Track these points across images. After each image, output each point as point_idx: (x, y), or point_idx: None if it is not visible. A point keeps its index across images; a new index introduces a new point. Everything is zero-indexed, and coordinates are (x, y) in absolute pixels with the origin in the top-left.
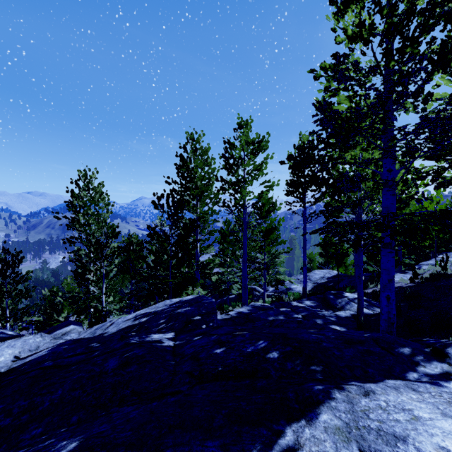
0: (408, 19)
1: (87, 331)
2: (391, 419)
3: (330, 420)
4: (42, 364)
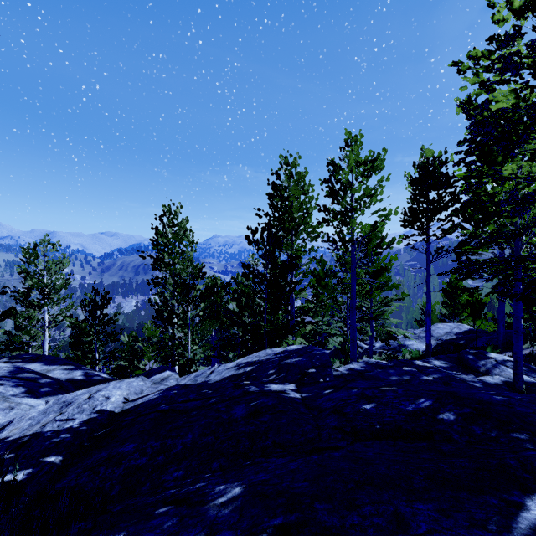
0: None
1: (186, 378)
2: None
3: None
4: (158, 407)
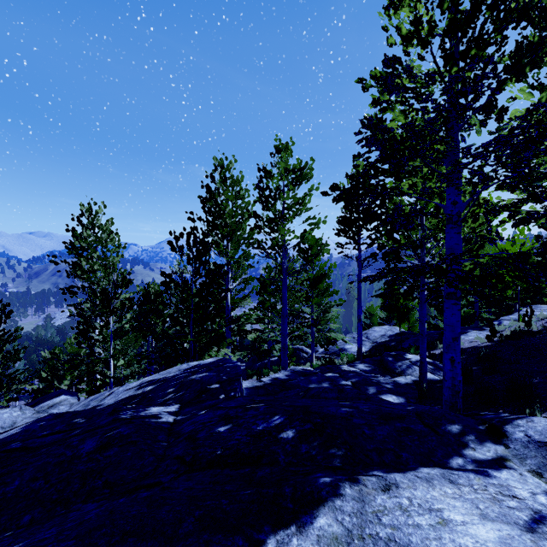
0: (473, 14)
1: (81, 403)
2: (410, 523)
3: (328, 526)
4: (8, 446)
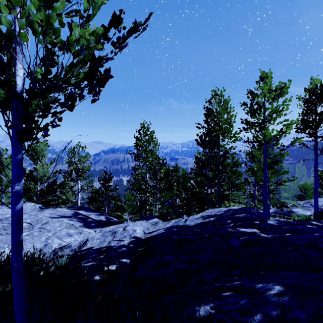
0: None
1: (169, 223)
2: None
3: None
4: (171, 237)
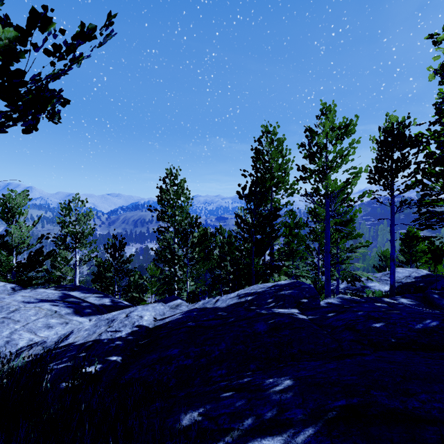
0: None
1: (195, 305)
2: None
3: None
4: (186, 324)
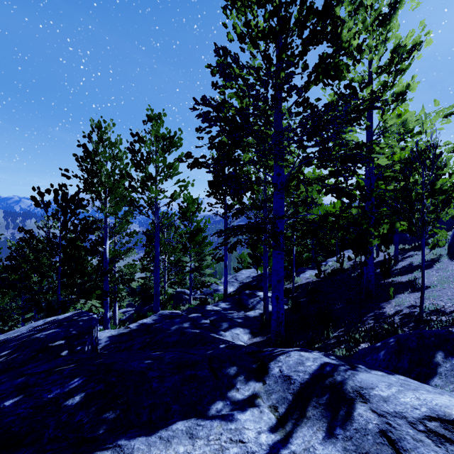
0: (285, 26)
1: None
2: None
3: None
4: None
